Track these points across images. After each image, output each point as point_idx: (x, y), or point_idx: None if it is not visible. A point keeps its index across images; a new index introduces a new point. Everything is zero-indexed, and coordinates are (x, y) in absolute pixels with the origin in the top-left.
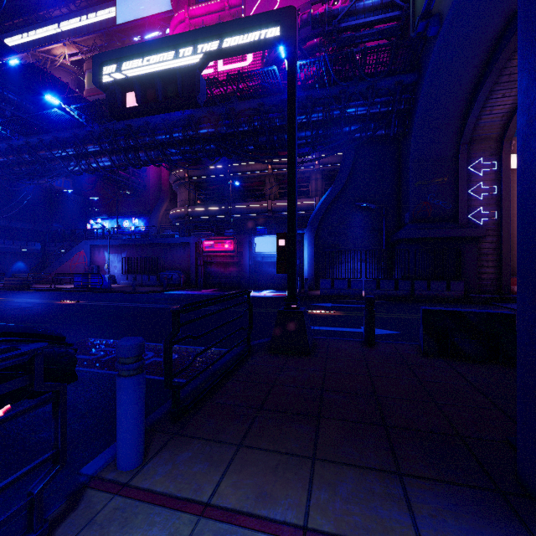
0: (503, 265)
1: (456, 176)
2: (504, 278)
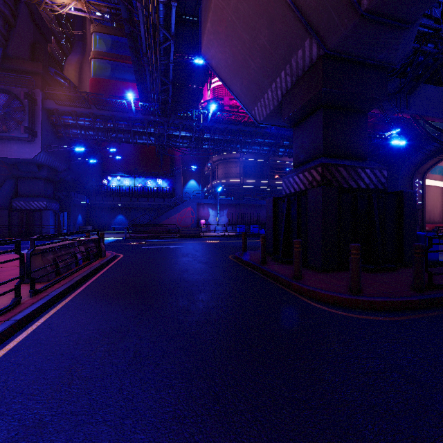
0: (424, 219)
1: (411, 185)
2: (424, 224)
